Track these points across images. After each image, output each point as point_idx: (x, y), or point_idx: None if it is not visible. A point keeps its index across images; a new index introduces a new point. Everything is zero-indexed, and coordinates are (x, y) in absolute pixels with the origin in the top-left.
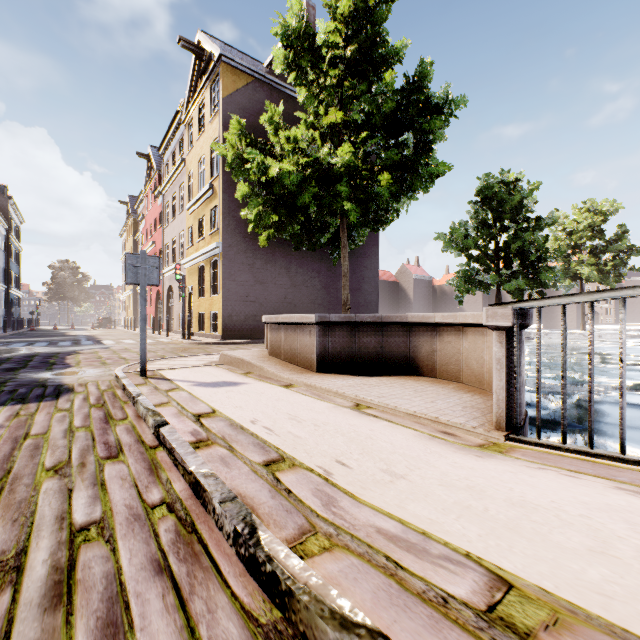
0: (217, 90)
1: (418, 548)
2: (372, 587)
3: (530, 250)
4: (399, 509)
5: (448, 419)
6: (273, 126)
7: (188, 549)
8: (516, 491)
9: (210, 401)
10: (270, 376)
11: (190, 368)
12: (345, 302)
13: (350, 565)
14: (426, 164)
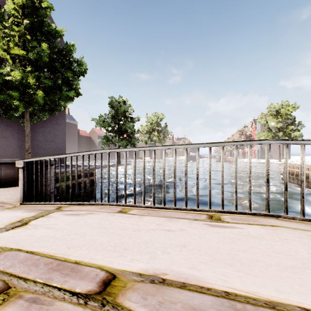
0: None
1: None
2: None
3: (128, 130)
4: None
5: (7, 201)
6: None
7: None
8: None
9: None
10: None
11: None
12: (27, 149)
13: None
14: (72, 89)
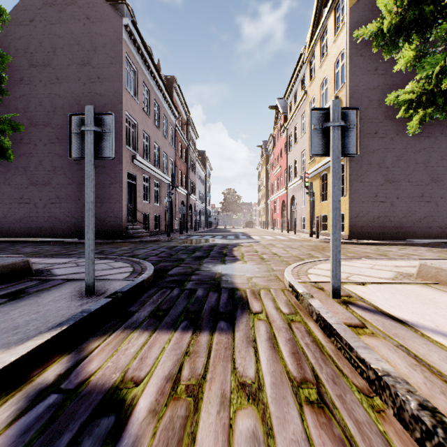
0: (341, 7)
1: None
2: None
3: None
4: None
5: None
6: None
7: None
8: None
9: None
10: None
11: (388, 285)
12: None
13: None
14: None
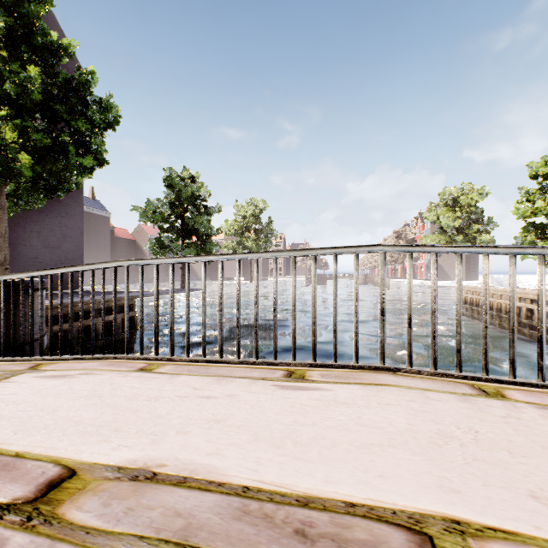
0: None
1: None
2: None
3: (199, 228)
4: None
5: None
6: None
7: None
8: None
9: None
10: None
11: None
12: (3, 262)
13: None
14: (91, 152)
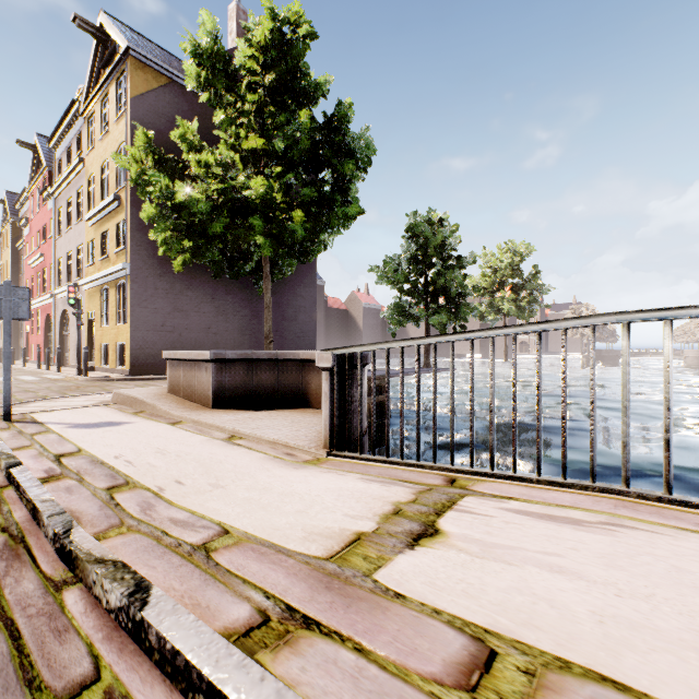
0: (125, 87)
1: (190, 524)
2: (138, 546)
3: (451, 287)
4: (199, 506)
5: (295, 443)
6: (187, 143)
7: (12, 553)
8: (294, 487)
9: (80, 442)
10: (162, 414)
11: (72, 409)
12: (267, 335)
13: (133, 538)
14: (347, 201)
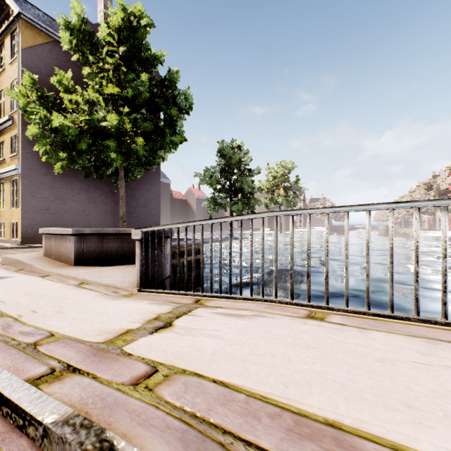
0: (17, 39)
1: (31, 333)
2: None
3: (245, 188)
4: (42, 324)
5: (120, 285)
6: (63, 86)
7: None
8: (107, 309)
9: None
10: (37, 271)
11: None
12: (122, 217)
13: None
14: (175, 132)
